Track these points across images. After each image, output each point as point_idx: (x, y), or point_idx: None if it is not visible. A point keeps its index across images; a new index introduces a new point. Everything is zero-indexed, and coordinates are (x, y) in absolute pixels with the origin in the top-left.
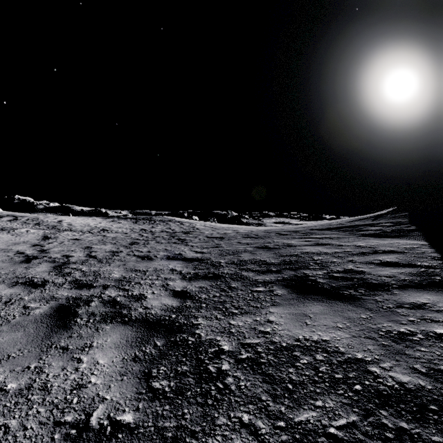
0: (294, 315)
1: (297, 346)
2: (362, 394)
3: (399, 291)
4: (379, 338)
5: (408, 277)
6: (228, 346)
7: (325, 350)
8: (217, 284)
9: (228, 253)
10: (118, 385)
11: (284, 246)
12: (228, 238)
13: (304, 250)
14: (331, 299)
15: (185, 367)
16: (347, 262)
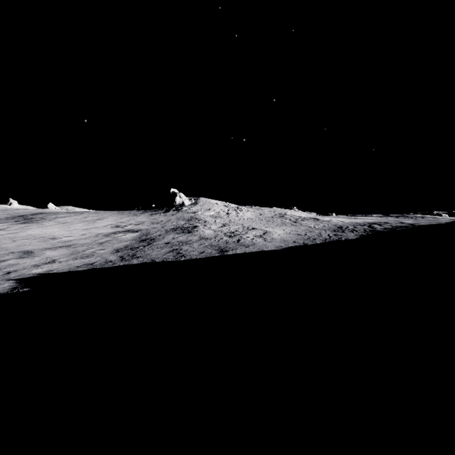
0: None
1: None
2: None
3: None
4: None
5: None
6: None
7: None
8: None
9: None
10: None
11: None
12: None
13: None
14: None
15: None
16: None
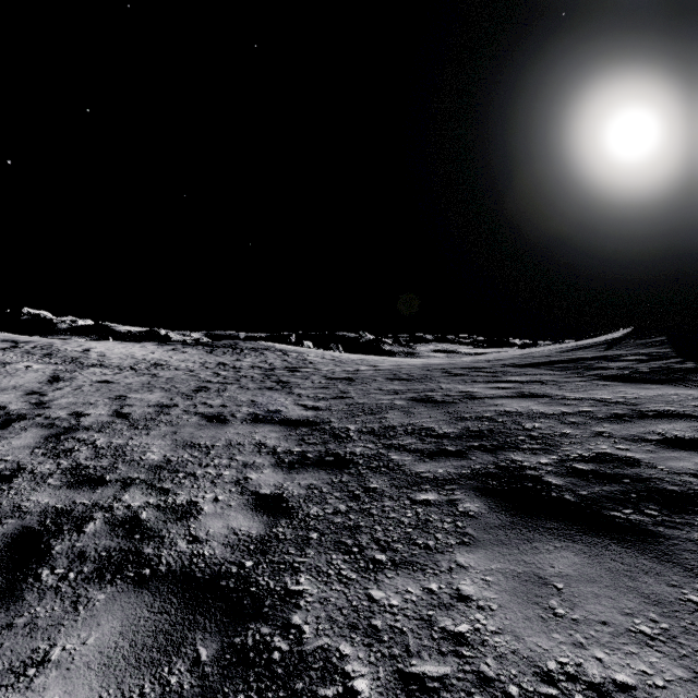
0: (517, 582)
1: None
2: None
3: None
4: None
5: None
6: (367, 681)
7: None
8: (342, 481)
9: (361, 411)
10: None
11: (461, 397)
12: (361, 380)
13: (501, 407)
14: (589, 532)
15: None
16: (593, 437)
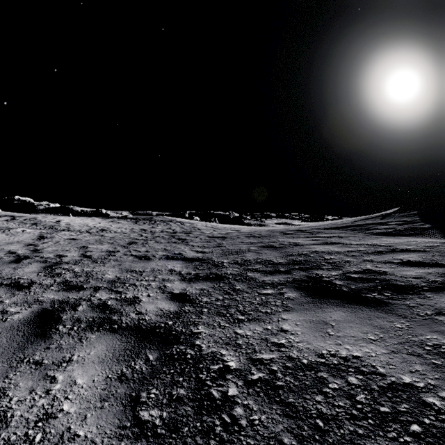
0: (312, 323)
1: (322, 364)
2: (424, 440)
3: (432, 295)
4: (427, 354)
5: (438, 278)
6: (234, 362)
7: (359, 370)
8: (220, 286)
9: (230, 253)
10: (95, 415)
11: (290, 245)
12: (230, 237)
13: (313, 249)
14: (353, 303)
15: (182, 390)
16: (363, 262)
